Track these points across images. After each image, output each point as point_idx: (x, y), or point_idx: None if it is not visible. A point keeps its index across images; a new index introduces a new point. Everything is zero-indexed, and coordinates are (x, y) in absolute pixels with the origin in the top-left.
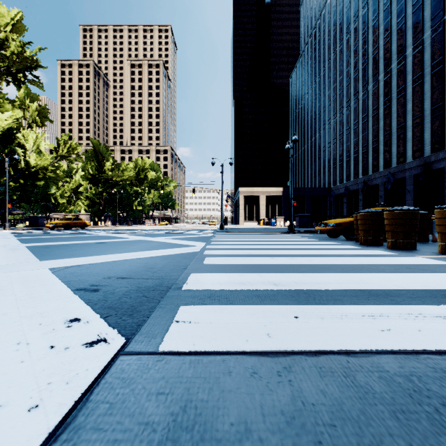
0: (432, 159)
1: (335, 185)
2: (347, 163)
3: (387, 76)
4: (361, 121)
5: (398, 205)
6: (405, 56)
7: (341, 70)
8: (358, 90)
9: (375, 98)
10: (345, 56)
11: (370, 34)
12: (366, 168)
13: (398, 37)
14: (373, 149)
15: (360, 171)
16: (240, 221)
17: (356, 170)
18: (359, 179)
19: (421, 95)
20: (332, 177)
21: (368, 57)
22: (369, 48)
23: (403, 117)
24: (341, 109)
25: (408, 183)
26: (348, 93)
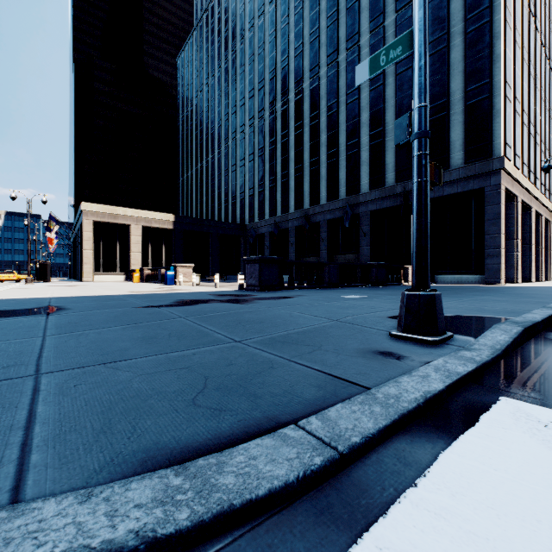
0: (398, 190)
1: (252, 221)
2: (271, 190)
3: (333, 71)
4: (293, 132)
5: (346, 252)
6: (360, 47)
7: (262, 56)
8: (289, 86)
9: (314, 100)
10: (268, 35)
11: (307, 9)
12: (302, 199)
13: (349, 19)
14: (312, 172)
15: (292, 202)
16: (85, 272)
17: (285, 201)
18: (290, 214)
19: (383, 102)
20: (247, 210)
21: (303, 41)
22: (306, 29)
23: (356, 130)
24: (261, 111)
25: (362, 222)
26: (273, 89)
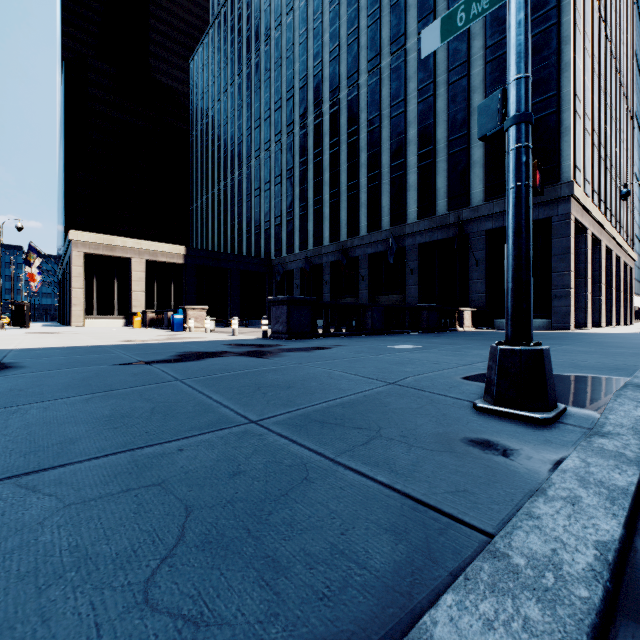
0: (451, 219)
1: (280, 255)
2: (302, 219)
3: (375, 79)
4: (327, 150)
5: (390, 292)
6: (406, 51)
7: (292, 60)
8: (322, 96)
9: (353, 113)
10: (298, 36)
11: (344, 6)
12: (338, 230)
13: (393, 18)
14: (350, 198)
15: (326, 233)
16: (75, 316)
17: (319, 231)
18: (324, 247)
19: (433, 117)
20: (273, 242)
21: (340, 44)
22: (342, 29)
23: (402, 149)
24: (290, 125)
25: (409, 257)
26: (305, 99)
